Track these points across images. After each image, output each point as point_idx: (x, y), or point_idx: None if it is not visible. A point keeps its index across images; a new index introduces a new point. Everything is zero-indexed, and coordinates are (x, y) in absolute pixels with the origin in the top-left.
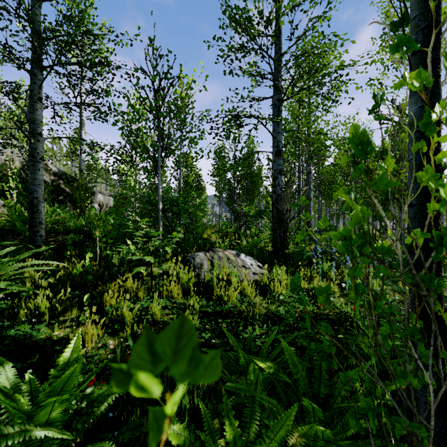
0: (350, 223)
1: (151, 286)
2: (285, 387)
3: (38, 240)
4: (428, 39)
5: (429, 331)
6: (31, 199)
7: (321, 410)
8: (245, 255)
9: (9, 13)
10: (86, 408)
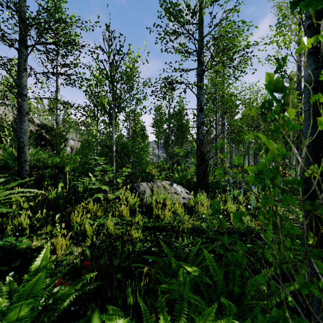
0: (266, 159)
1: (107, 208)
2: (207, 287)
3: (23, 173)
4: (320, 15)
5: (321, 245)
6: (19, 143)
7: (235, 306)
8: (177, 185)
9: (2, 5)
10: (51, 305)
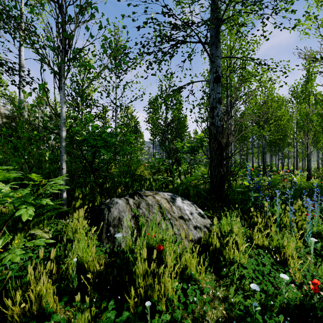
0: None
1: None
2: None
3: None
4: None
5: None
6: None
7: None
8: (182, 200)
9: None
10: None
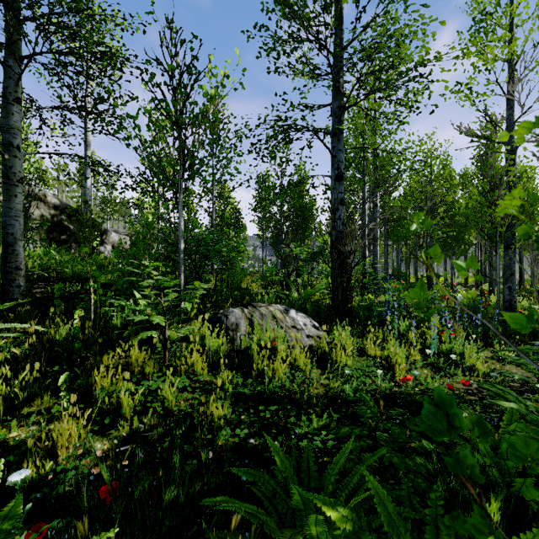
0: None
1: (165, 358)
2: None
3: (14, 292)
4: None
5: None
6: (5, 236)
7: None
8: (296, 312)
9: None
10: None
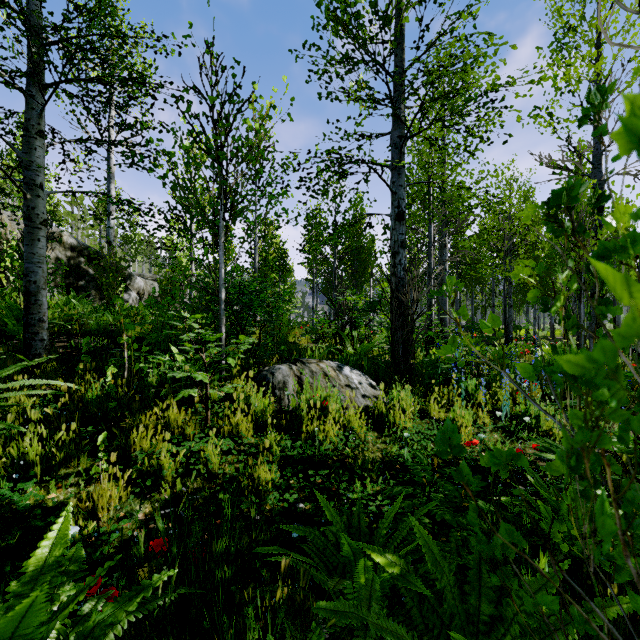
0: (621, 336)
1: (207, 418)
2: (419, 601)
3: (37, 347)
4: None
5: None
6: (27, 284)
7: None
8: (350, 369)
9: None
10: None
